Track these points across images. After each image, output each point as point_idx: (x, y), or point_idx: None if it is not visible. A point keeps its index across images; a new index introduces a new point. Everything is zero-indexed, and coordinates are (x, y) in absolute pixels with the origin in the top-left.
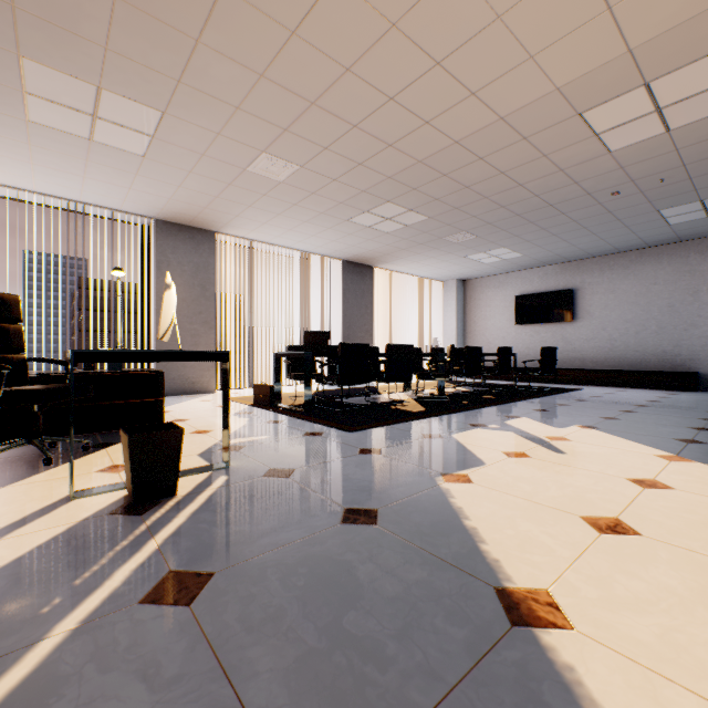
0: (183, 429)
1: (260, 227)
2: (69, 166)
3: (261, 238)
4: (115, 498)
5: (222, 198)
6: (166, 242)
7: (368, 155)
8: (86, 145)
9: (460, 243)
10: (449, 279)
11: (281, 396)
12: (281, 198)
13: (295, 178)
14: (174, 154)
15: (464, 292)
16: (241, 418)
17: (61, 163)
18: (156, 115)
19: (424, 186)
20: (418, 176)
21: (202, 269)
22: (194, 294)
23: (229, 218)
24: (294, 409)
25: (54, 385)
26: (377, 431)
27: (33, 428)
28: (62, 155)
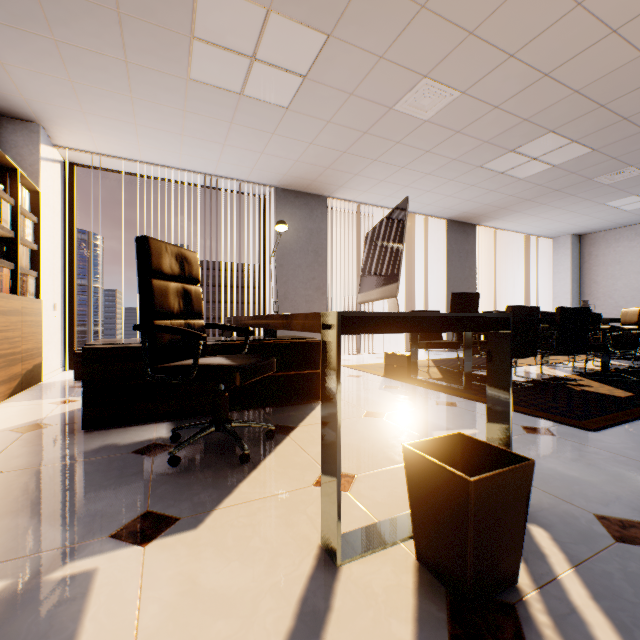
0: (531, 462)
1: (374, 186)
2: (213, 133)
3: (370, 200)
4: (407, 572)
5: (349, 153)
6: (284, 210)
7: (568, 56)
8: (235, 102)
9: (611, 185)
10: (561, 235)
11: (417, 367)
12: (415, 145)
13: (446, 112)
14: (319, 99)
15: (579, 249)
16: (397, 395)
17: (207, 130)
18: (318, 42)
19: (619, 98)
20: (622, 82)
21: (315, 235)
22: (307, 260)
23: (346, 178)
24: (445, 385)
25: (242, 358)
26: (636, 433)
27: (220, 410)
28: (210, 120)
